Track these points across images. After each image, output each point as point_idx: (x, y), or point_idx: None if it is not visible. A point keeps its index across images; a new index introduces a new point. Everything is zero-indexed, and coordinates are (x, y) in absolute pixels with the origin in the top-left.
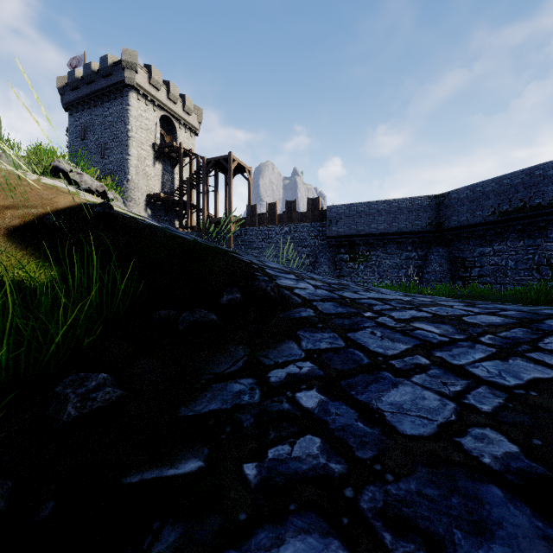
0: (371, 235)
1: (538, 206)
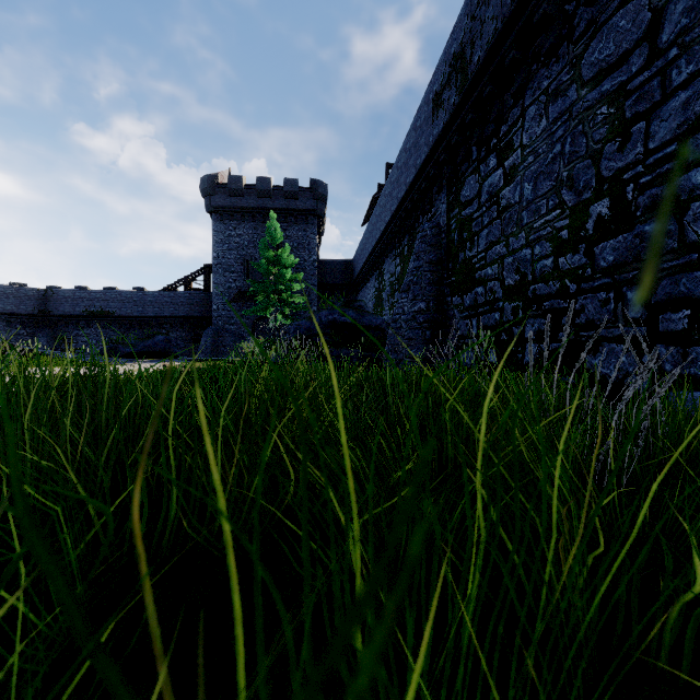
0: None
1: (108, 312)
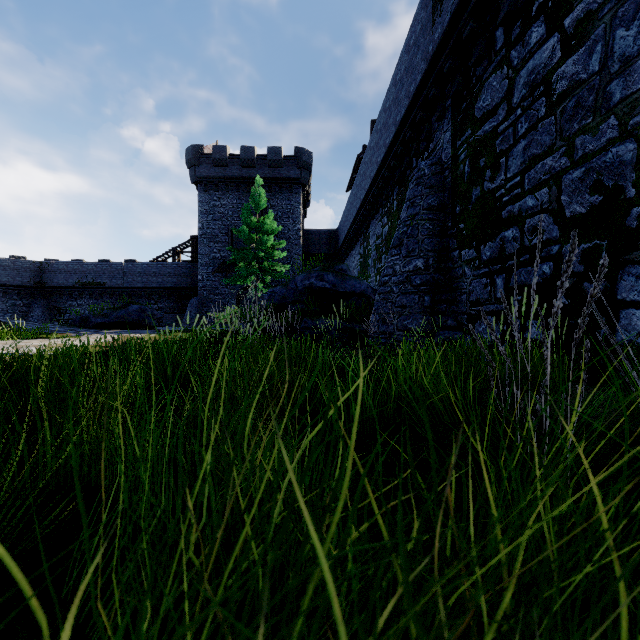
0: None
1: (99, 283)
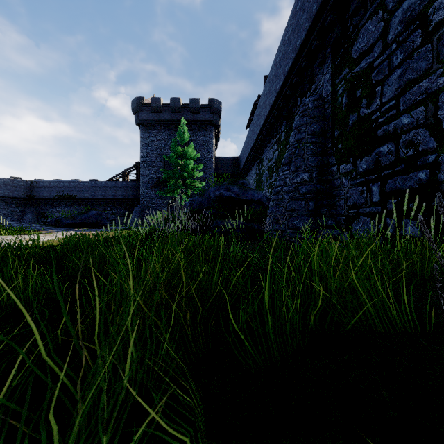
0: None
1: (71, 196)
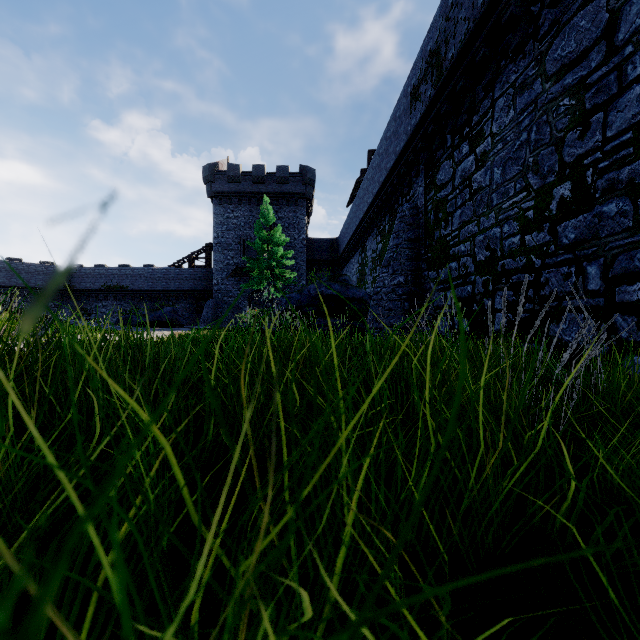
0: (14, 287)
1: (122, 287)
